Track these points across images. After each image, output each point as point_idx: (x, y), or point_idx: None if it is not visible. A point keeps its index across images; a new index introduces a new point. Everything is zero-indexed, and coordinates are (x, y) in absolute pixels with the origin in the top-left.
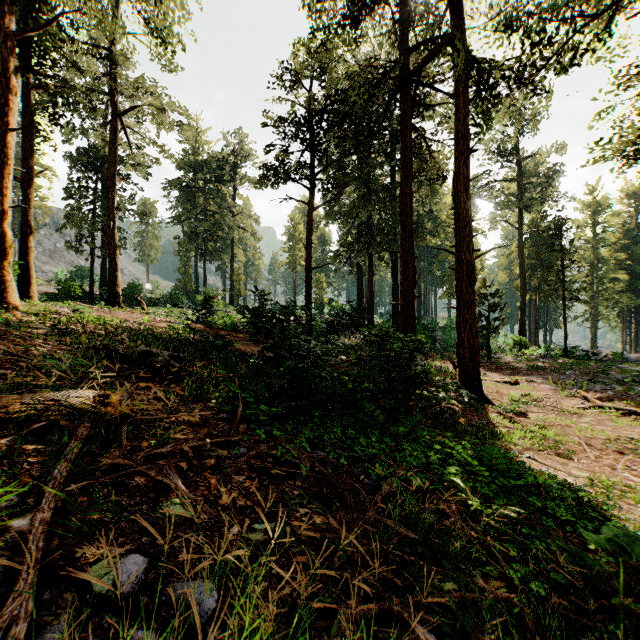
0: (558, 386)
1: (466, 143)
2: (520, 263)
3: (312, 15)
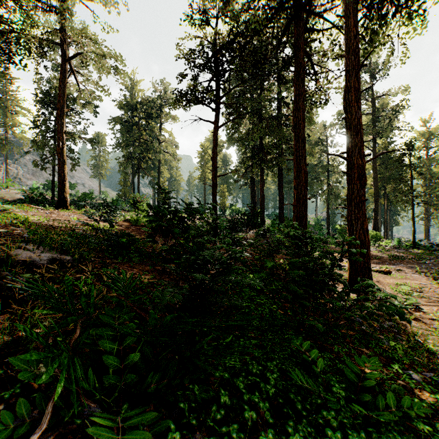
0: (425, 275)
1: (358, 57)
2: (374, 176)
3: None
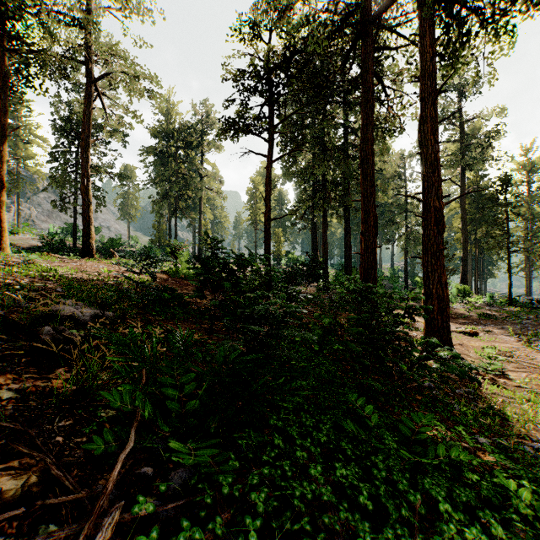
0: (519, 337)
1: (435, 82)
2: (462, 218)
3: None
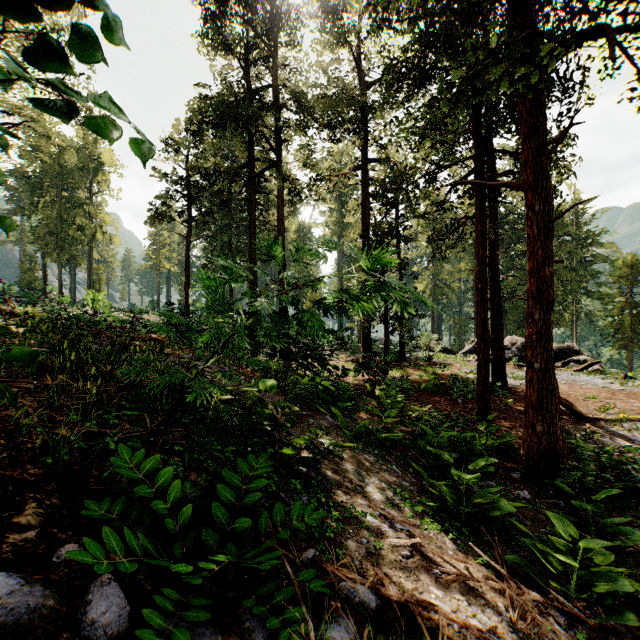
0: (339, 356)
1: (283, 224)
2: (339, 279)
3: (190, 109)
